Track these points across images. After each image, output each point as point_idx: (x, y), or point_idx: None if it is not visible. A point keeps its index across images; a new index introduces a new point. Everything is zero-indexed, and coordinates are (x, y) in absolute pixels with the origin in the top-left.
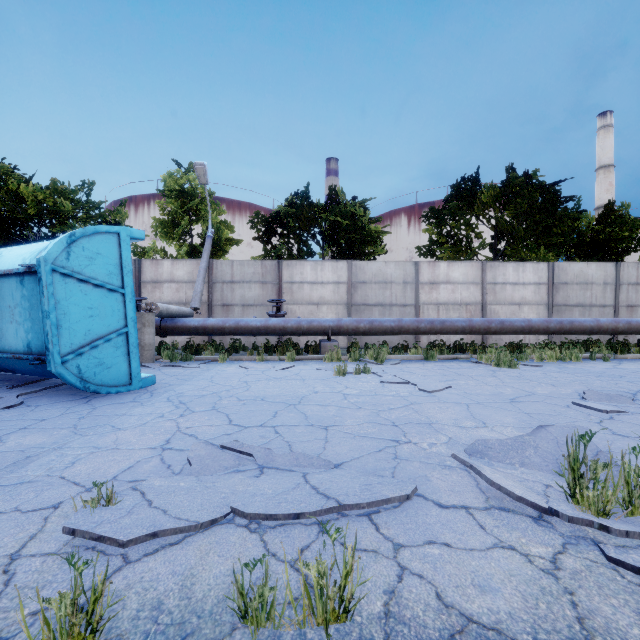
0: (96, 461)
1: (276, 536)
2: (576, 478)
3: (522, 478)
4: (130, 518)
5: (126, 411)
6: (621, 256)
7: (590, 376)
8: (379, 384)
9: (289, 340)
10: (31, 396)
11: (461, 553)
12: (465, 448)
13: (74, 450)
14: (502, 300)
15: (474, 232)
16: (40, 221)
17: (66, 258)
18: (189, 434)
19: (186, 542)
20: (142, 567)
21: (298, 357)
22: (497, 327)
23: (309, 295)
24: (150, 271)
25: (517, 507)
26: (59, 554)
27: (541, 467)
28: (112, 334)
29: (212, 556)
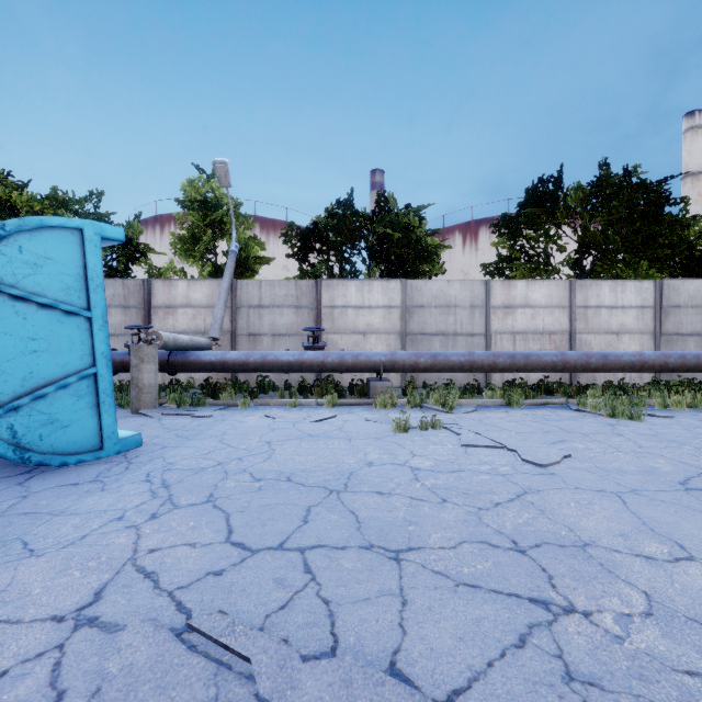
0: None
1: None
2: None
3: None
4: None
5: (69, 504)
6: None
7: None
8: (459, 448)
9: (329, 378)
10: None
11: None
12: None
13: None
14: (595, 328)
15: (556, 244)
16: None
17: None
18: (146, 572)
19: None
20: None
21: (341, 401)
22: (598, 363)
23: (354, 322)
24: (162, 294)
25: None
26: None
27: None
28: (70, 377)
29: None
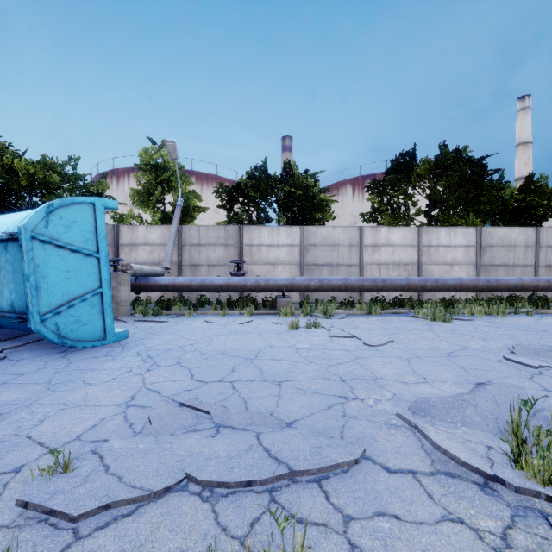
0: (63, 419)
1: (227, 506)
2: (521, 446)
3: (464, 439)
4: (85, 487)
5: (98, 365)
6: (540, 222)
7: (516, 330)
8: (328, 338)
9: (249, 296)
10: (15, 350)
11: (411, 527)
12: (409, 406)
13: (44, 407)
14: (436, 260)
15: (411, 201)
16: (32, 191)
17: (45, 226)
18: (153, 390)
19: (138, 513)
20: (91, 544)
21: (256, 312)
22: (432, 285)
23: (266, 256)
24: (127, 235)
25: (462, 472)
26: (11, 528)
27: (482, 427)
28: (88, 294)
29: (162, 531)
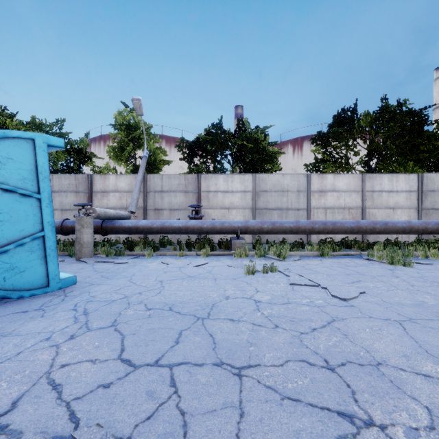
0: None
1: None
2: None
3: None
4: None
5: (16, 327)
6: None
7: None
8: (288, 286)
9: (206, 237)
10: None
11: None
12: None
13: None
14: (379, 205)
15: (353, 151)
16: None
17: None
18: (54, 384)
19: None
20: None
21: (212, 253)
22: (381, 227)
23: (222, 201)
24: (99, 183)
25: None
26: None
27: None
28: (25, 238)
29: None
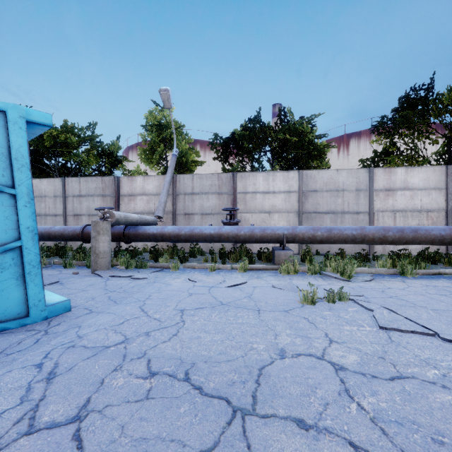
0: None
1: None
2: None
3: None
4: None
5: None
6: None
7: None
8: (380, 333)
9: (242, 246)
10: None
11: None
12: None
13: None
14: None
15: (428, 139)
16: (56, 152)
17: None
18: None
19: None
20: None
21: (251, 266)
22: None
23: (261, 204)
24: (126, 186)
25: None
26: None
27: None
28: None
29: None
